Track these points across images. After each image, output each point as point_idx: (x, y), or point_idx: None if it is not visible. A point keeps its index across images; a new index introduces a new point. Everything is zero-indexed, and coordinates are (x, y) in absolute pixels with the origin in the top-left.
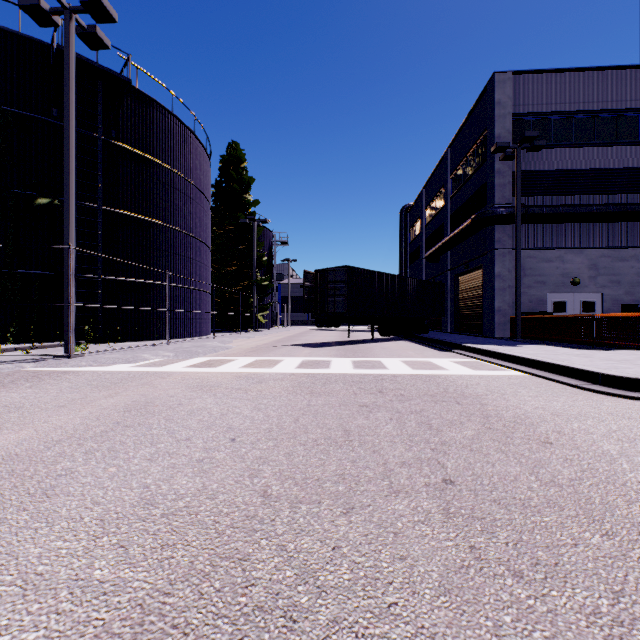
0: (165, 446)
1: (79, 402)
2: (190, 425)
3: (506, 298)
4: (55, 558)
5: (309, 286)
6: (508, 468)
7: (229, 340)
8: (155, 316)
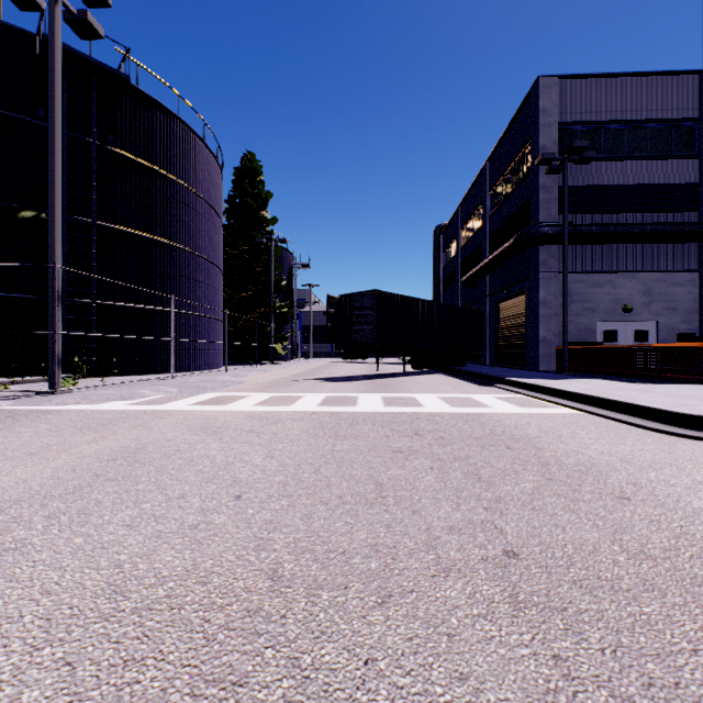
0: (151, 506)
1: (55, 448)
2: (187, 478)
3: (552, 327)
4: None
5: (333, 313)
6: (583, 534)
7: (243, 374)
8: (158, 346)
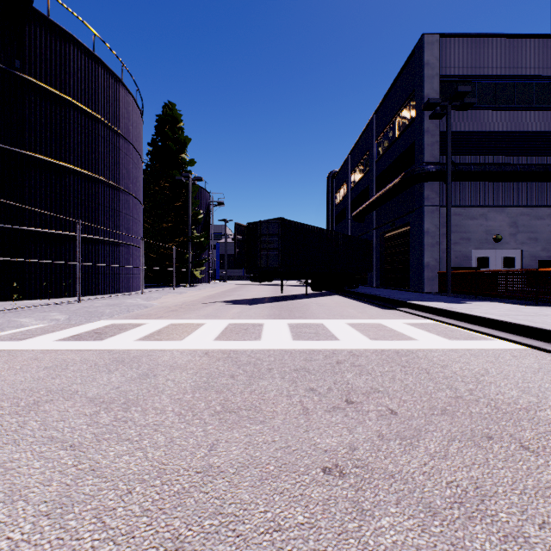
0: None
1: None
2: None
3: (434, 254)
4: None
5: (241, 239)
6: None
7: (157, 296)
8: (72, 271)
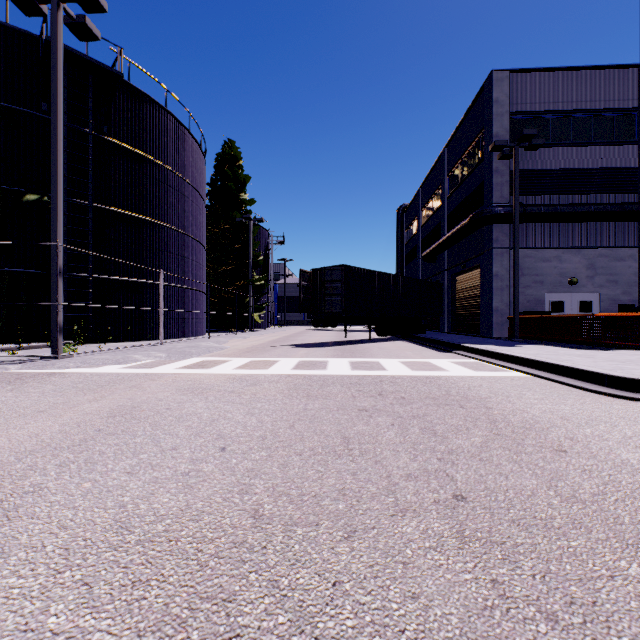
0: (148, 457)
1: (61, 407)
2: (177, 432)
3: (504, 298)
4: (4, 601)
5: (305, 285)
6: (523, 481)
7: (224, 340)
8: (148, 316)
